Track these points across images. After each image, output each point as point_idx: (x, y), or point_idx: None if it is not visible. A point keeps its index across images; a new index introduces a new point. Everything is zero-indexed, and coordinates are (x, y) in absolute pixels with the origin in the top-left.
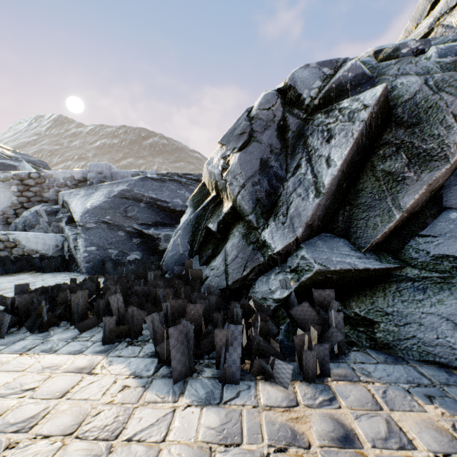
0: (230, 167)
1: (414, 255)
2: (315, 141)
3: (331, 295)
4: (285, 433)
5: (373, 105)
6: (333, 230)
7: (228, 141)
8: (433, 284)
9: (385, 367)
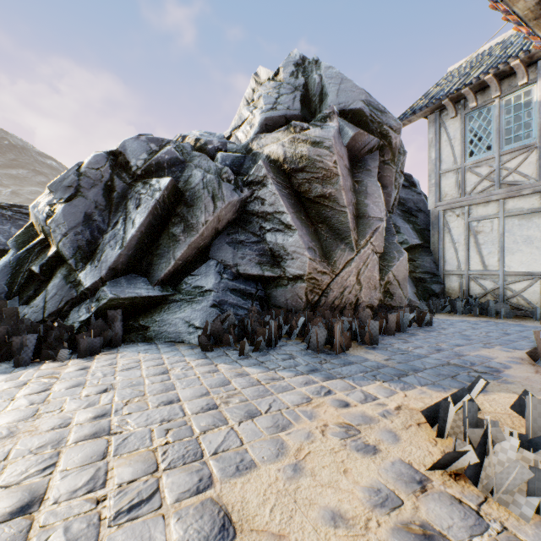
0: (54, 216)
1: (184, 287)
2: (131, 205)
3: (120, 314)
4: (49, 373)
5: (164, 190)
6: (138, 272)
7: (57, 189)
8: (186, 302)
9: (140, 347)
